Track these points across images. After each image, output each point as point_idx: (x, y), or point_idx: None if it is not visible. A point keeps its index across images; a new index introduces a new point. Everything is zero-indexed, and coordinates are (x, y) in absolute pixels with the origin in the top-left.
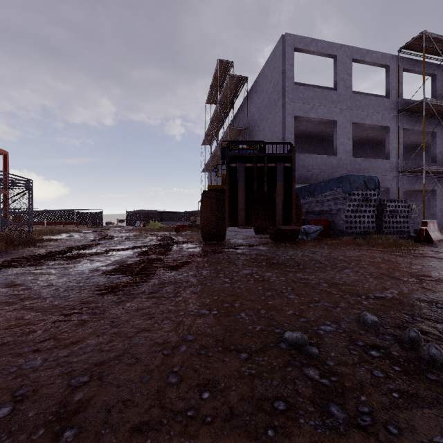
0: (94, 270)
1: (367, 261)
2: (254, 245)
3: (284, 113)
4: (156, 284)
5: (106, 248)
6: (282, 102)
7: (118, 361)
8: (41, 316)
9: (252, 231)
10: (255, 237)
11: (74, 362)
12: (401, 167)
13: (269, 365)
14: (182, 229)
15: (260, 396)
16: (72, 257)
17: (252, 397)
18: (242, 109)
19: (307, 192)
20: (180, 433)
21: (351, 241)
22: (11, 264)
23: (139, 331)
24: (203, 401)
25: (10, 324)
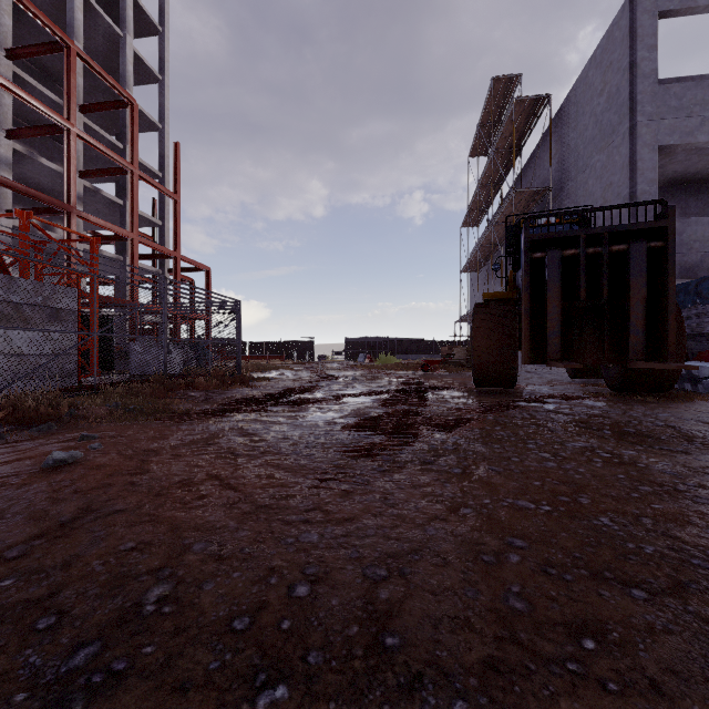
0: (331, 423)
1: None
2: (575, 397)
3: (634, 146)
4: (425, 450)
5: (332, 392)
6: (629, 125)
7: (418, 557)
8: (293, 478)
9: (562, 372)
10: (571, 383)
11: (358, 546)
12: None
13: (705, 624)
14: (432, 367)
15: (708, 676)
16: (295, 402)
17: (690, 673)
18: (539, 153)
19: (692, 296)
20: (567, 693)
21: None
22: (232, 407)
23: (430, 518)
24: (588, 653)
25: (264, 483)
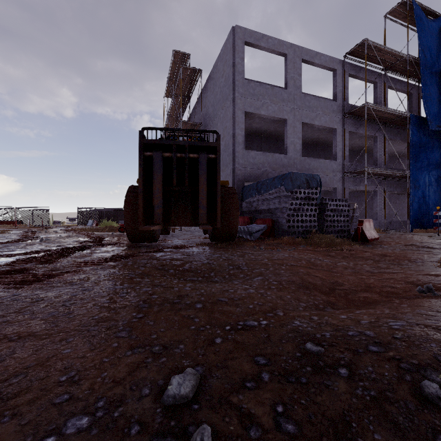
0: None
1: (289, 265)
2: (185, 247)
3: (235, 108)
4: None
5: None
6: (233, 97)
7: None
8: None
9: None
10: (201, 237)
11: None
12: (347, 168)
13: None
14: None
15: None
16: None
17: None
18: (199, 103)
19: (255, 190)
20: None
21: (292, 240)
22: None
23: None
24: None
25: None
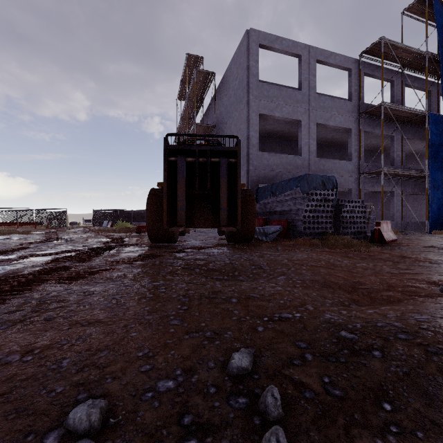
0: None
1: (310, 265)
2: (204, 247)
3: (249, 111)
4: (11, 306)
5: (31, 252)
6: (247, 99)
7: None
8: None
9: None
10: (216, 238)
11: None
12: (363, 168)
13: None
14: (145, 230)
15: None
16: None
17: None
18: (212, 106)
19: (270, 192)
20: None
21: (308, 242)
22: None
23: None
24: None
25: None
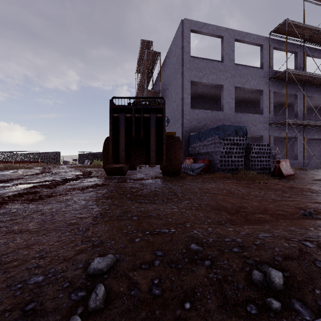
0: None
1: (213, 193)
2: (143, 179)
3: (183, 79)
4: None
5: (23, 181)
6: (182, 70)
7: None
8: None
9: None
10: (157, 172)
11: None
12: (272, 120)
13: None
14: None
15: None
16: None
17: None
18: (159, 76)
19: (197, 138)
20: None
21: (223, 175)
22: None
23: None
24: None
25: None
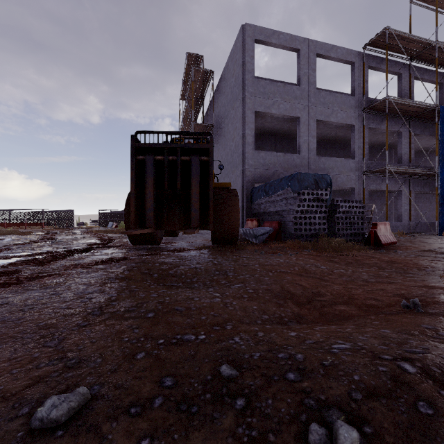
0: None
1: (279, 271)
2: (184, 250)
3: (244, 108)
4: None
5: (6, 254)
6: (242, 96)
7: None
8: None
9: None
10: (207, 240)
11: None
12: (367, 166)
13: None
14: None
15: None
16: None
17: None
18: (212, 105)
19: (263, 192)
20: None
21: (297, 244)
22: None
23: None
24: None
25: None
